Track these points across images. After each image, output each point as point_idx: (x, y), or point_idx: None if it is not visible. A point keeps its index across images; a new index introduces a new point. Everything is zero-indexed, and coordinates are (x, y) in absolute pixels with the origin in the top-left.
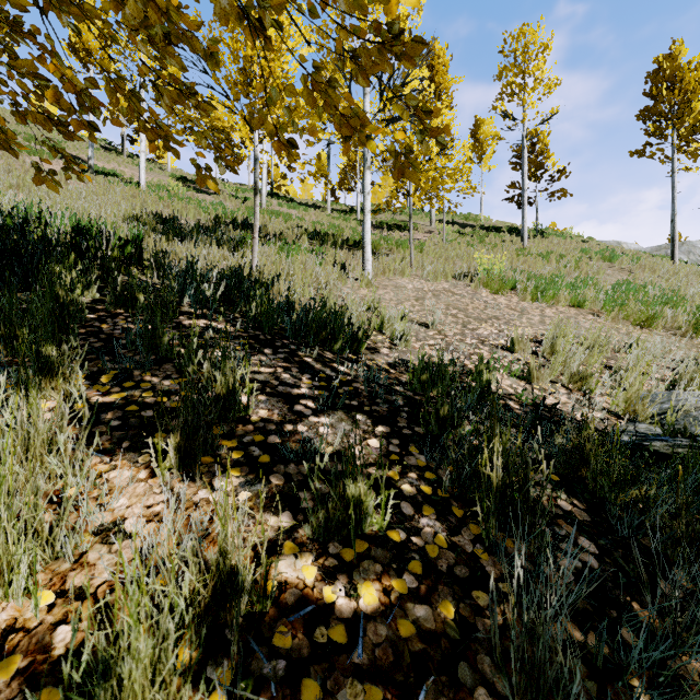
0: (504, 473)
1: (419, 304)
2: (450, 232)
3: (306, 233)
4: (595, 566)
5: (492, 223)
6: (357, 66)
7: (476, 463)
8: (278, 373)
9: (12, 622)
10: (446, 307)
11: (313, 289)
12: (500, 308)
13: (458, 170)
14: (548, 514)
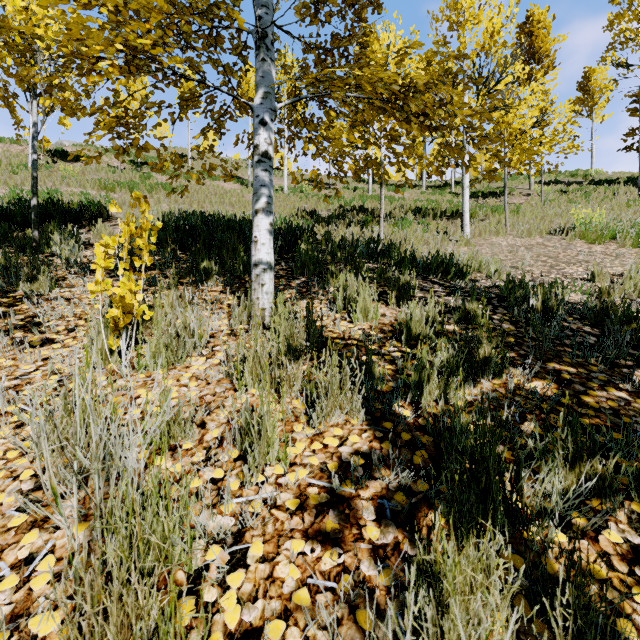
0: (545, 305)
1: (511, 255)
2: (550, 192)
3: (410, 210)
4: (592, 342)
5: (606, 176)
6: (474, 143)
7: (532, 305)
8: (421, 284)
9: (370, 325)
10: (537, 256)
11: (424, 249)
12: (593, 255)
13: (554, 136)
14: (574, 330)
